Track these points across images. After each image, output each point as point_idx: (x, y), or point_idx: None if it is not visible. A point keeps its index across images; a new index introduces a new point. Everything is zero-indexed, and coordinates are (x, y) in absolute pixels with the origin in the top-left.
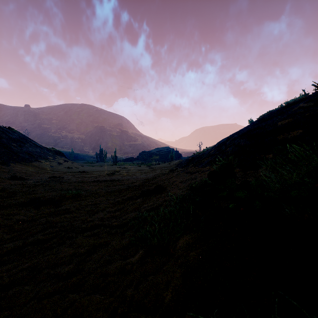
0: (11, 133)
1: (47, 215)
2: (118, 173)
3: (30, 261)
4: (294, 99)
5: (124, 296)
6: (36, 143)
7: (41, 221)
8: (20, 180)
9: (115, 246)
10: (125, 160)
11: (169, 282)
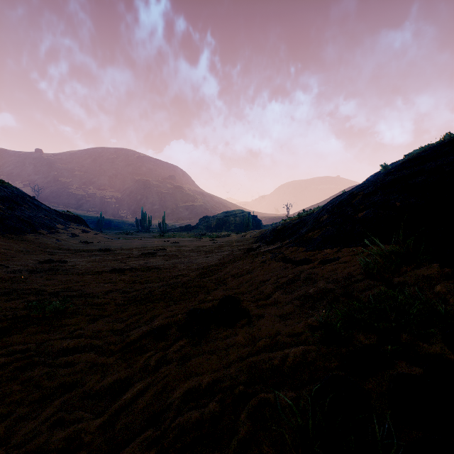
0: None
1: None
2: (162, 252)
3: None
4: None
5: None
6: (39, 204)
7: None
8: None
9: None
10: (179, 230)
11: None
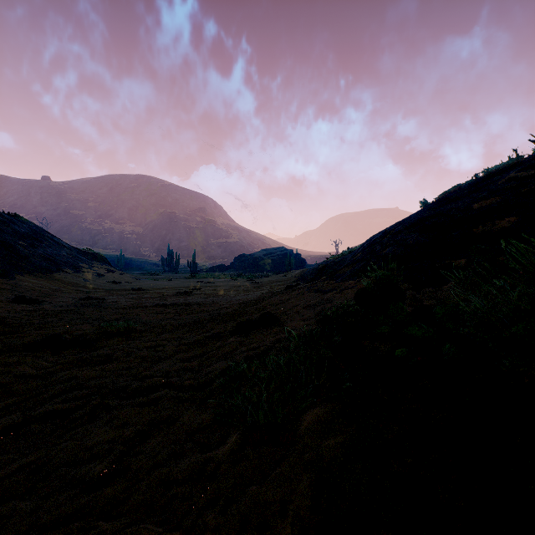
0: (17, 224)
1: (73, 365)
2: (198, 291)
3: (33, 452)
4: (499, 165)
5: (202, 529)
6: (59, 240)
7: (61, 376)
8: (30, 304)
9: (188, 424)
10: (211, 270)
11: (286, 501)
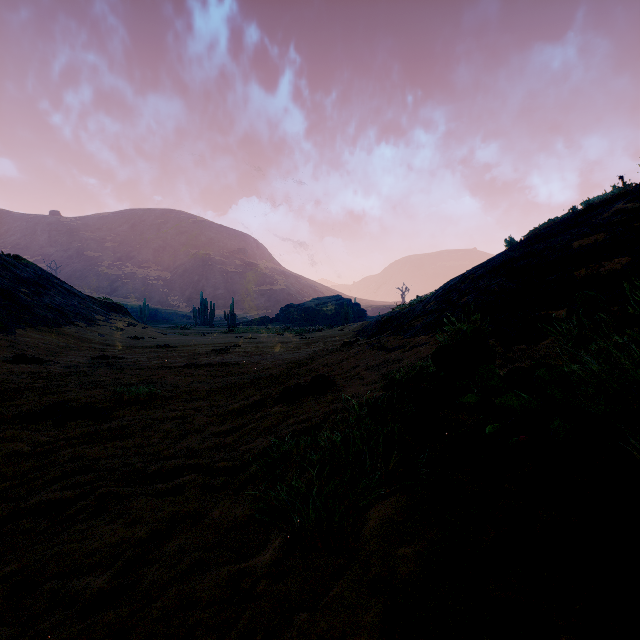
0: (19, 268)
1: (79, 441)
2: (237, 348)
3: (18, 559)
4: (602, 196)
5: None
6: (70, 288)
7: (62, 455)
8: (32, 364)
9: (219, 522)
10: (253, 323)
11: (347, 637)
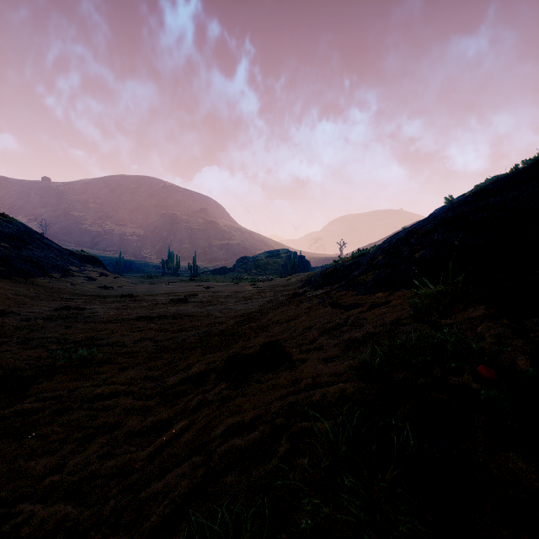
0: (1, 225)
1: None
2: (194, 298)
3: None
4: None
5: None
6: (50, 242)
7: None
8: None
9: None
10: (213, 273)
11: None
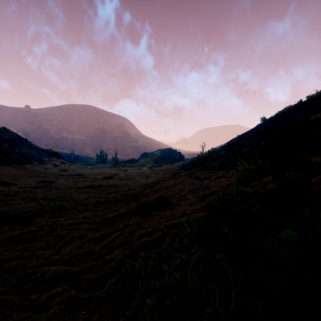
0: (3, 134)
1: (3, 243)
2: (116, 176)
3: None
4: (318, 92)
5: None
6: (31, 144)
7: None
8: (2, 186)
9: None
10: (127, 162)
11: None
